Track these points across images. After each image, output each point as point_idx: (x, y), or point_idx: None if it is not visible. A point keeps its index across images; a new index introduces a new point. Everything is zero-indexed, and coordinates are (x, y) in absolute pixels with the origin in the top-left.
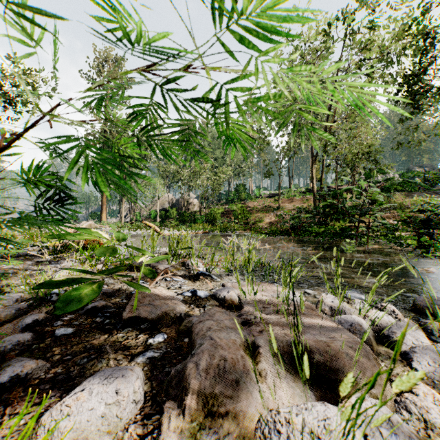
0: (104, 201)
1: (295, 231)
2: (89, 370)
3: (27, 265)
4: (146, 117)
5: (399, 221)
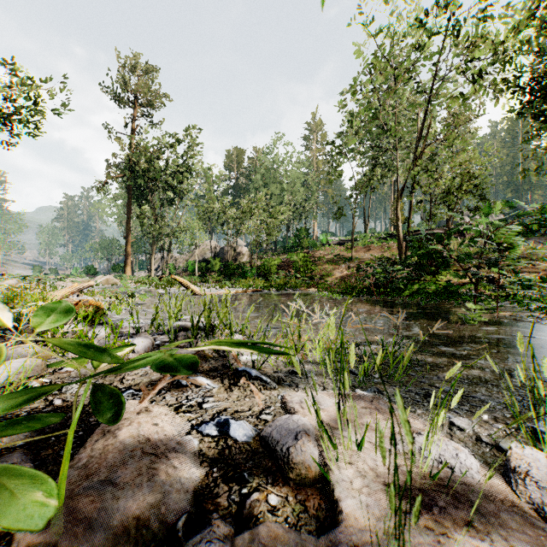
0: (129, 249)
1: (379, 289)
2: None
3: None
4: None
5: None
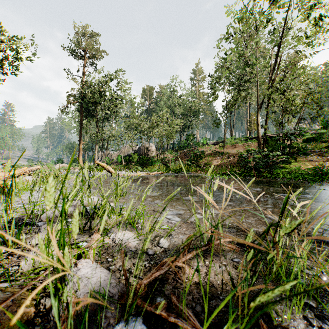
0: (81, 148)
1: (257, 171)
2: None
3: None
4: None
5: None
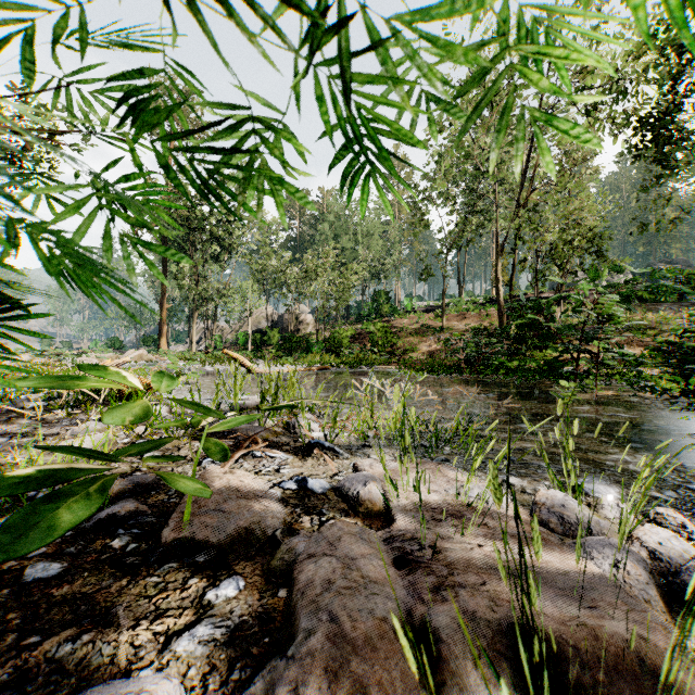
0: (165, 317)
1: (471, 366)
2: (70, 677)
3: (18, 425)
4: (178, 113)
5: (652, 350)
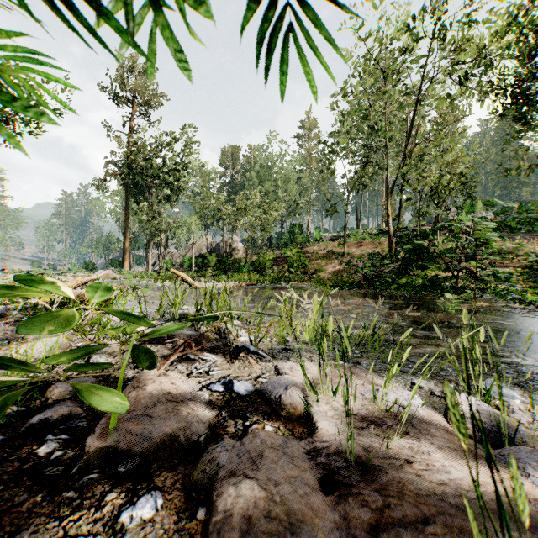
0: (127, 245)
1: (369, 282)
2: None
3: None
4: None
5: (523, 268)
